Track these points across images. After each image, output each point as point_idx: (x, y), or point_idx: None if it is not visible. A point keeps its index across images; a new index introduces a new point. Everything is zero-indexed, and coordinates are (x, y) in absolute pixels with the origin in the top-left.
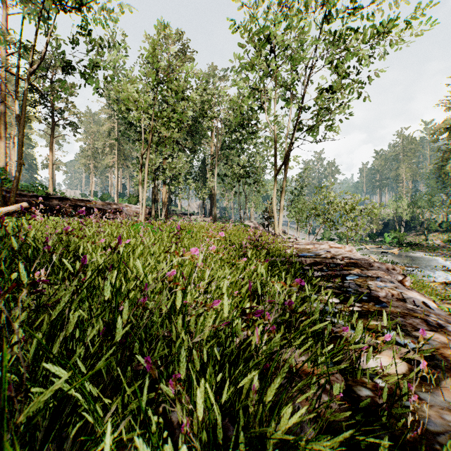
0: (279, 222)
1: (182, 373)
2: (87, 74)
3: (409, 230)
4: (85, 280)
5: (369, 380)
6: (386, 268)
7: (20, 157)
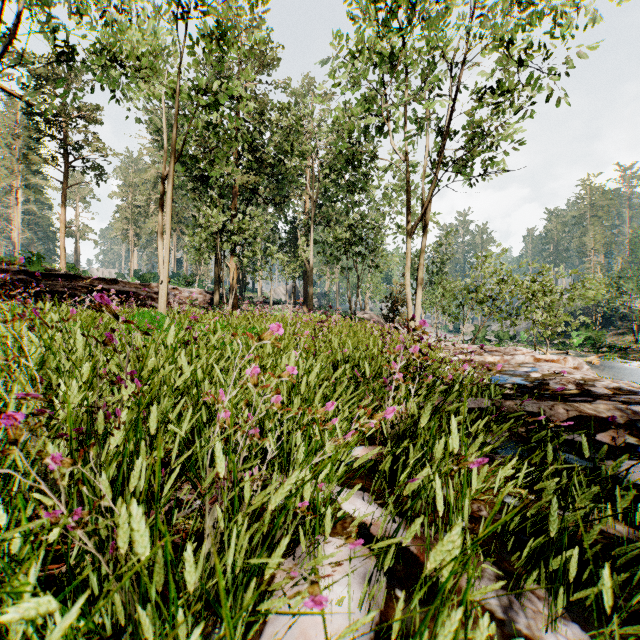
0: (416, 313)
1: None
2: (96, 64)
3: (605, 327)
4: None
5: None
6: None
7: None
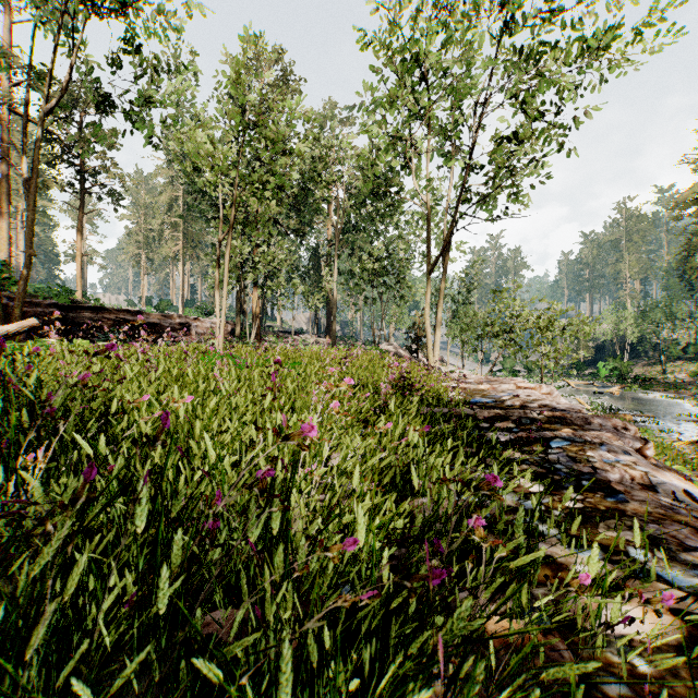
0: (435, 346)
1: (282, 693)
2: (135, 114)
3: (637, 357)
4: (102, 491)
5: (619, 657)
6: (613, 426)
7: (29, 245)
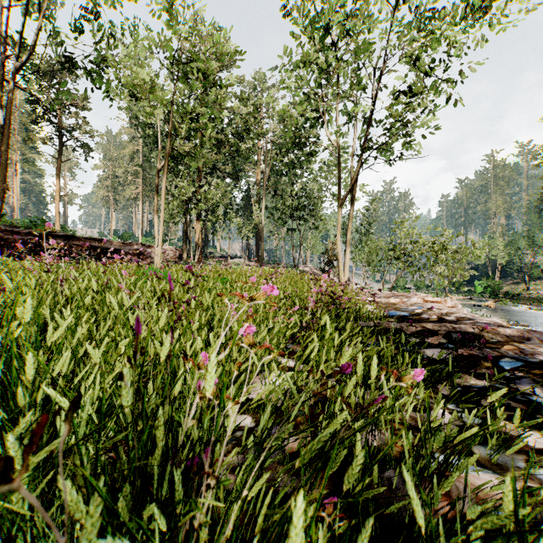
0: (345, 266)
1: None
2: (94, 72)
3: (504, 277)
4: None
5: None
6: None
7: (3, 180)
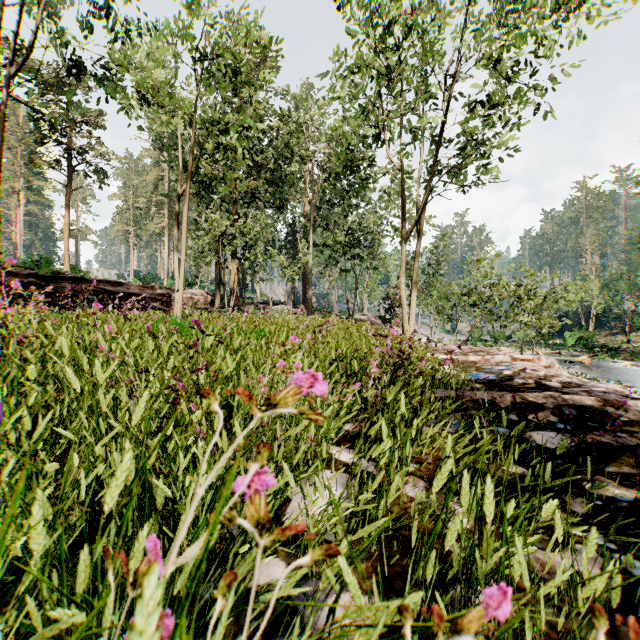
0: (410, 315)
1: None
2: (106, 79)
3: (599, 327)
4: None
5: None
6: None
7: None
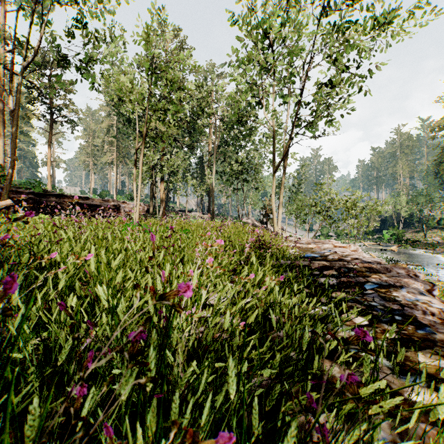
0: (278, 219)
1: None
2: (83, 68)
3: (407, 227)
4: None
5: None
6: (406, 273)
7: (13, 153)
